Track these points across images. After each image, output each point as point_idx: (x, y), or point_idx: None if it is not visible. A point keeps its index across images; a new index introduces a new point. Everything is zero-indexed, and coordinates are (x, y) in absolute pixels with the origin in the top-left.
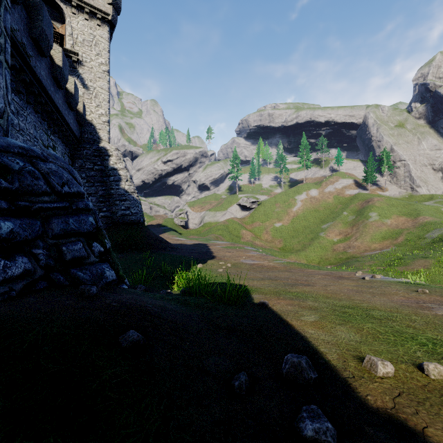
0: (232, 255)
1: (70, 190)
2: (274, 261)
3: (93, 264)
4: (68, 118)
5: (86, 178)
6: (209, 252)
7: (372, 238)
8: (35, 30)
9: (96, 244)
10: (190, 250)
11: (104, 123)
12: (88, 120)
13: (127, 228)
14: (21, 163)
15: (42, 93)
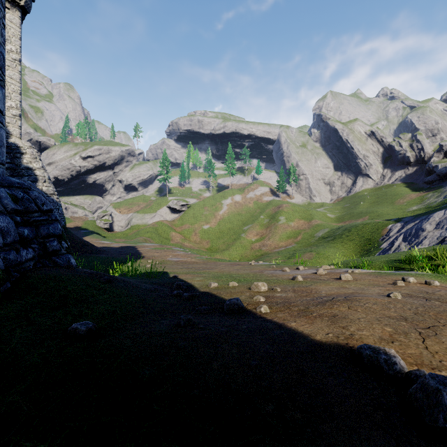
0: (160, 255)
1: (47, 208)
2: (196, 258)
3: (63, 255)
4: None
5: None
6: (138, 254)
7: (280, 237)
8: None
9: (64, 242)
10: (118, 252)
11: (14, 117)
12: None
13: None
14: (22, 194)
15: None
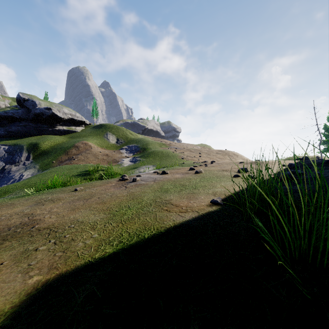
0: None
1: None
2: None
3: None
4: None
5: None
6: None
7: None
8: None
9: None
10: None
11: None
12: None
13: None
14: None
15: None
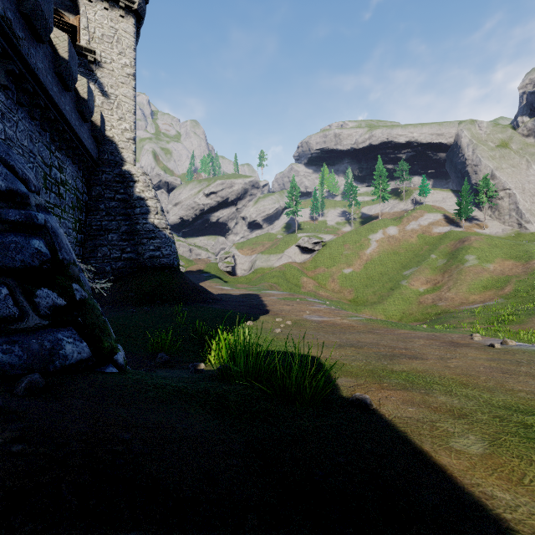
0: (292, 309)
1: None
2: (349, 317)
3: (33, 332)
4: (81, 131)
5: (105, 210)
6: (261, 306)
7: (470, 288)
8: (26, 3)
9: (46, 292)
10: (236, 302)
11: (128, 141)
12: (108, 136)
13: (157, 274)
14: None
15: (40, 92)
